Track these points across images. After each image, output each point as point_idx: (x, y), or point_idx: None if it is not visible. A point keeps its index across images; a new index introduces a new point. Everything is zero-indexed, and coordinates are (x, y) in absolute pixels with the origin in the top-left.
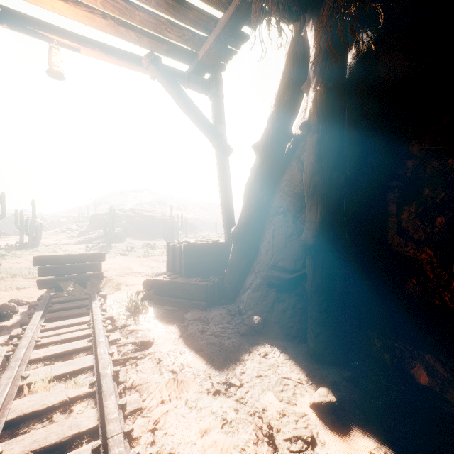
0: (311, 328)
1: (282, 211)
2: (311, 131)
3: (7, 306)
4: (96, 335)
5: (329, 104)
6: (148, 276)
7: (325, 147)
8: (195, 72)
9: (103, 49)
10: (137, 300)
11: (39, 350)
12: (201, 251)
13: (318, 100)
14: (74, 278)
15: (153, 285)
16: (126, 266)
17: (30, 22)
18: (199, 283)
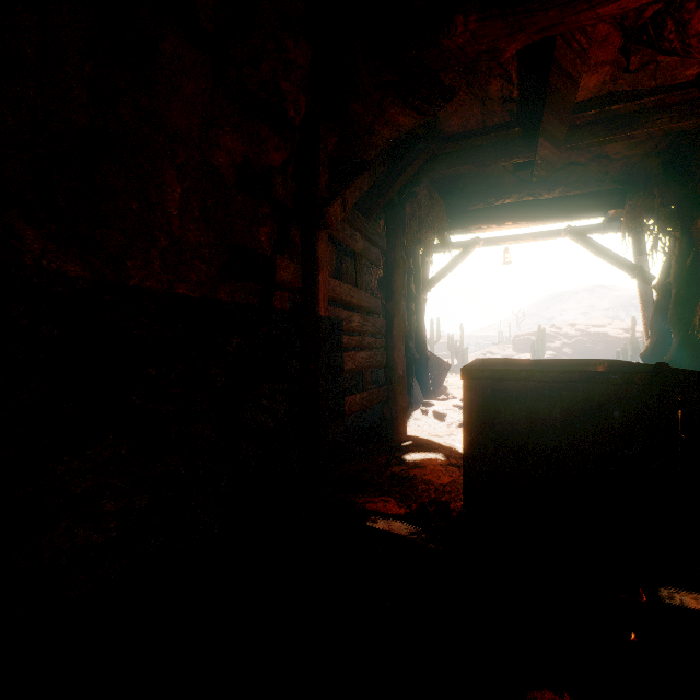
0: None
1: None
2: (672, 287)
3: None
4: None
5: (681, 270)
6: None
7: (679, 298)
8: (609, 221)
9: (533, 236)
10: None
11: None
12: None
13: (673, 268)
14: None
15: None
16: None
17: (494, 241)
18: None
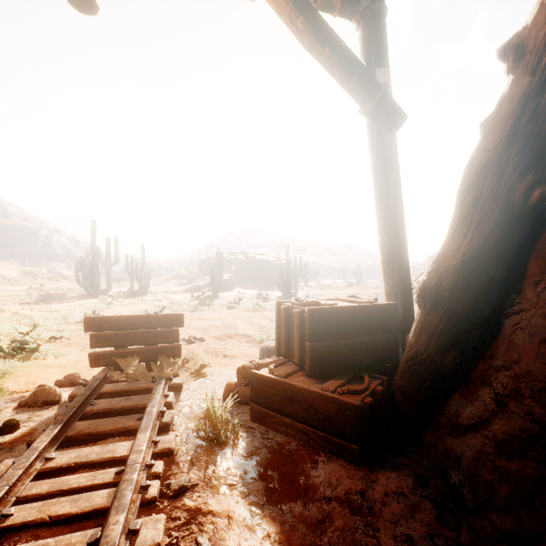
0: None
1: None
2: None
3: (46, 392)
4: (103, 536)
5: None
6: (255, 342)
7: None
8: None
9: None
10: (220, 415)
11: None
12: (344, 323)
13: None
14: (140, 352)
15: (250, 384)
16: (230, 324)
17: None
18: (344, 399)
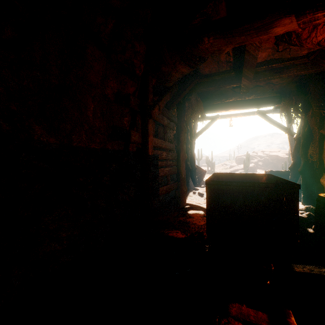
0: (301, 195)
1: None
2: (301, 139)
3: None
4: None
5: (304, 132)
6: None
7: (304, 144)
8: (275, 108)
9: (243, 114)
10: None
11: None
12: (277, 174)
13: (301, 131)
14: None
15: None
16: None
17: (225, 116)
18: None
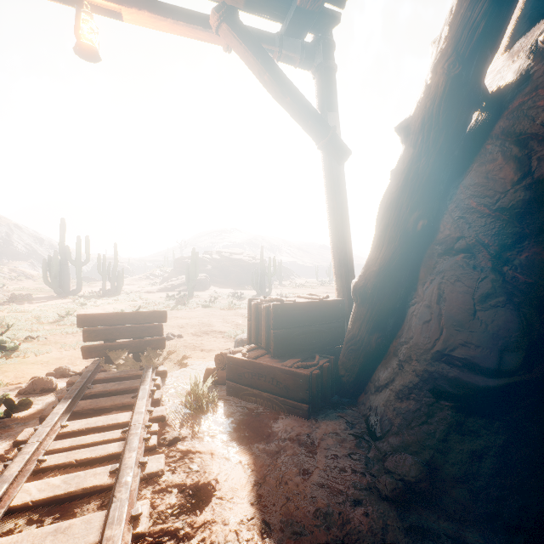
0: None
1: (463, 247)
2: None
3: (43, 381)
4: (122, 464)
5: None
6: (230, 337)
7: None
8: (291, 30)
9: (154, 8)
10: (202, 389)
11: (34, 482)
12: (301, 315)
13: None
14: (128, 345)
15: (227, 365)
16: (206, 321)
17: None
18: (298, 371)
